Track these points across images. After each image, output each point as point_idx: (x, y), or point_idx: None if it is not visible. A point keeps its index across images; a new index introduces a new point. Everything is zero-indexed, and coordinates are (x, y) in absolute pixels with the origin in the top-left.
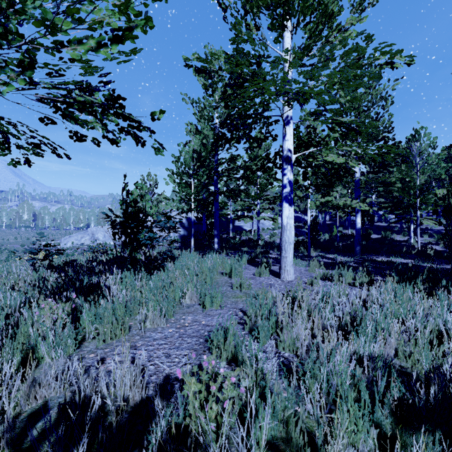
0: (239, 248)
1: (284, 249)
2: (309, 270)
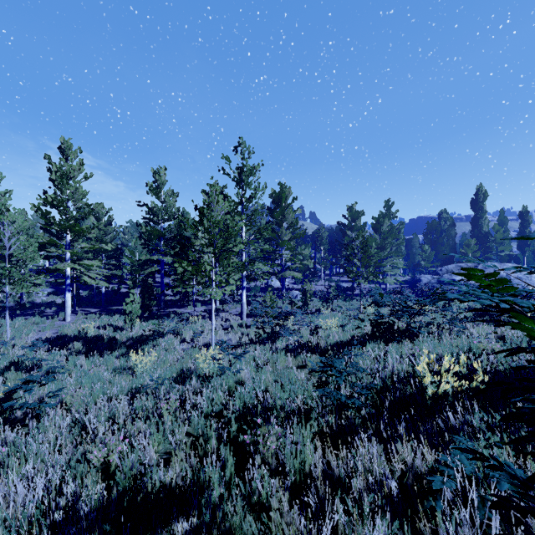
0: (3, 312)
1: (67, 310)
2: (77, 317)
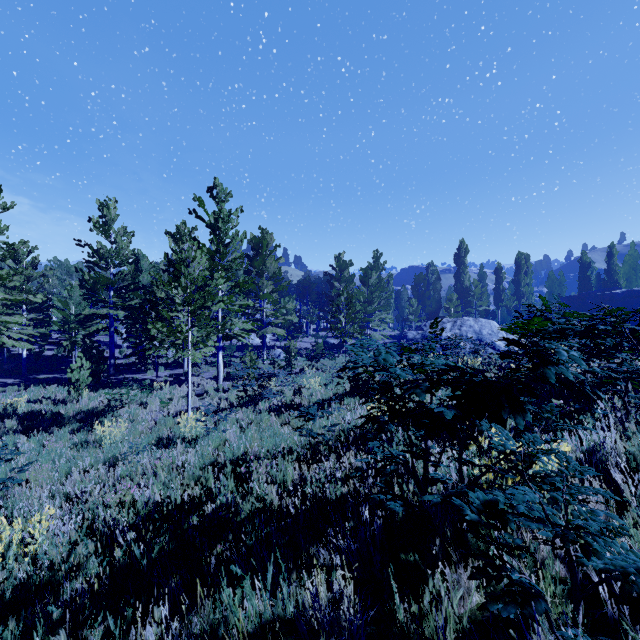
0: None
1: None
2: None
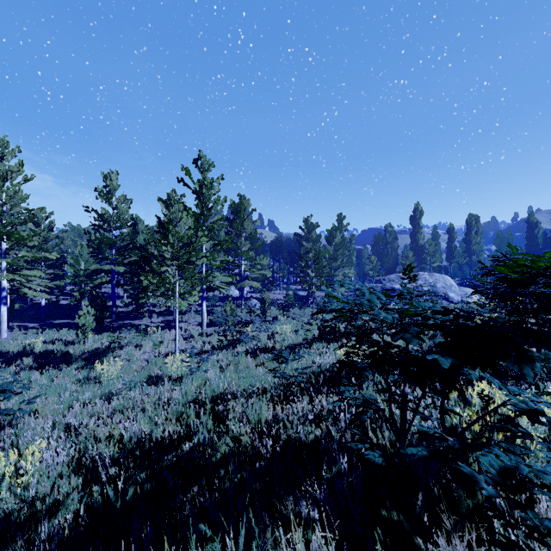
0: None
1: (2, 325)
2: (14, 332)
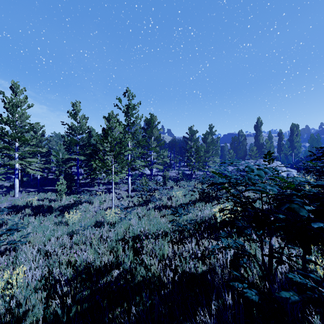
0: None
1: (16, 190)
2: (22, 194)
